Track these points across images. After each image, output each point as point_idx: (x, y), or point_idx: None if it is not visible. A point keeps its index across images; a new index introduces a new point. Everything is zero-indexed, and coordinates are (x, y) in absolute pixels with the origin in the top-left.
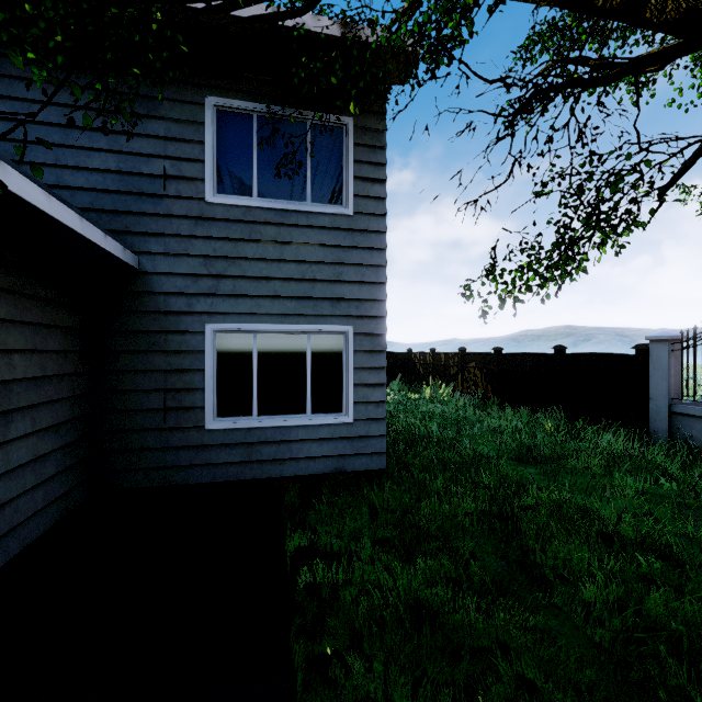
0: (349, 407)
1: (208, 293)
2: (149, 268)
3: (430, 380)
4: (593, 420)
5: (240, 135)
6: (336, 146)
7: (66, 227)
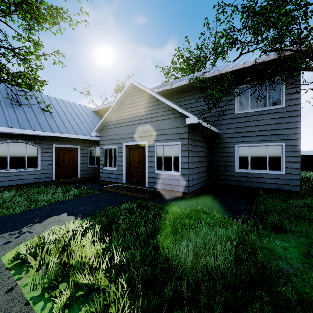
0: (283, 169)
1: (236, 137)
2: (221, 132)
3: None
4: None
5: (245, 93)
6: (278, 86)
7: (210, 129)
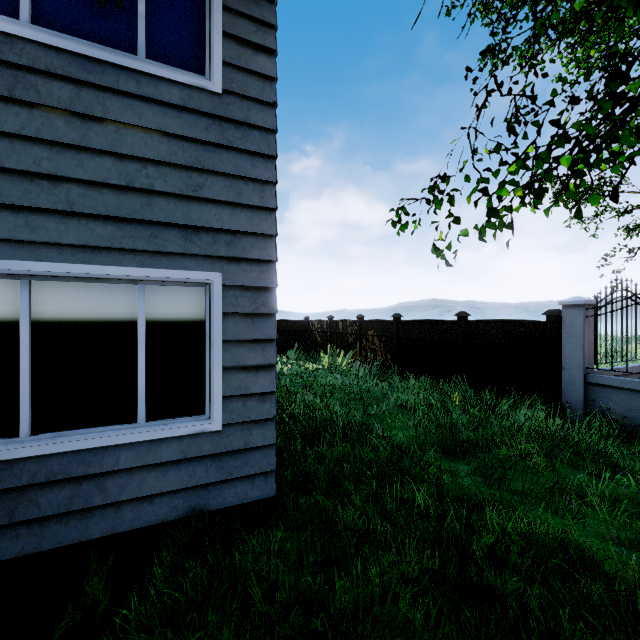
0: (215, 405)
1: None
2: None
3: (328, 348)
4: (500, 390)
5: None
6: None
7: None
